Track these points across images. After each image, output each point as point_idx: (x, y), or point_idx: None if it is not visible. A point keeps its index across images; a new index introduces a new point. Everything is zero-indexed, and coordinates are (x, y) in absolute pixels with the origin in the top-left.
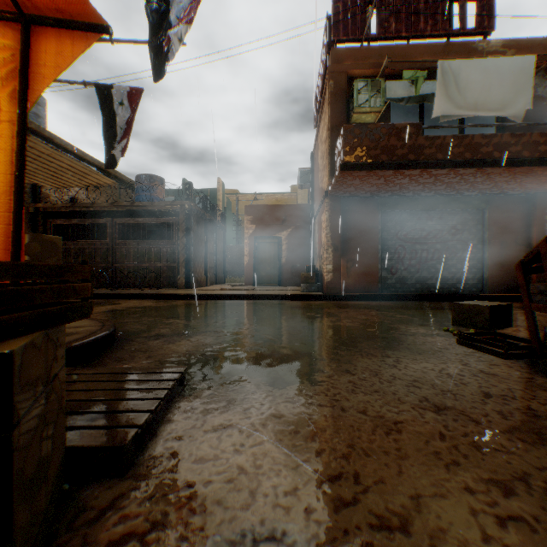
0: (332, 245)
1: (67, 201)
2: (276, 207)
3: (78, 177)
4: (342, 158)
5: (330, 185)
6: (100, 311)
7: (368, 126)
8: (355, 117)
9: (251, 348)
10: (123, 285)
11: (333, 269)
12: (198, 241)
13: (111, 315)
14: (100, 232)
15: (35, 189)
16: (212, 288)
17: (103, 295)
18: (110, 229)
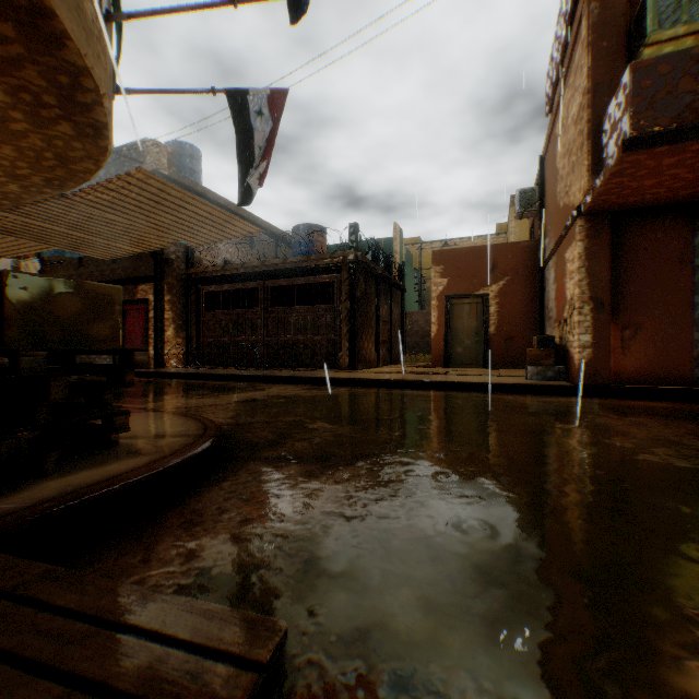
0: (591, 300)
1: (219, 265)
2: (480, 249)
3: (217, 227)
4: (624, 129)
5: (588, 193)
6: (233, 401)
7: (690, 53)
8: (647, 56)
9: (461, 520)
10: (275, 365)
11: (592, 342)
12: (366, 305)
13: (242, 409)
14: (254, 300)
15: (186, 253)
16: (385, 370)
17: (249, 377)
18: (261, 294)
